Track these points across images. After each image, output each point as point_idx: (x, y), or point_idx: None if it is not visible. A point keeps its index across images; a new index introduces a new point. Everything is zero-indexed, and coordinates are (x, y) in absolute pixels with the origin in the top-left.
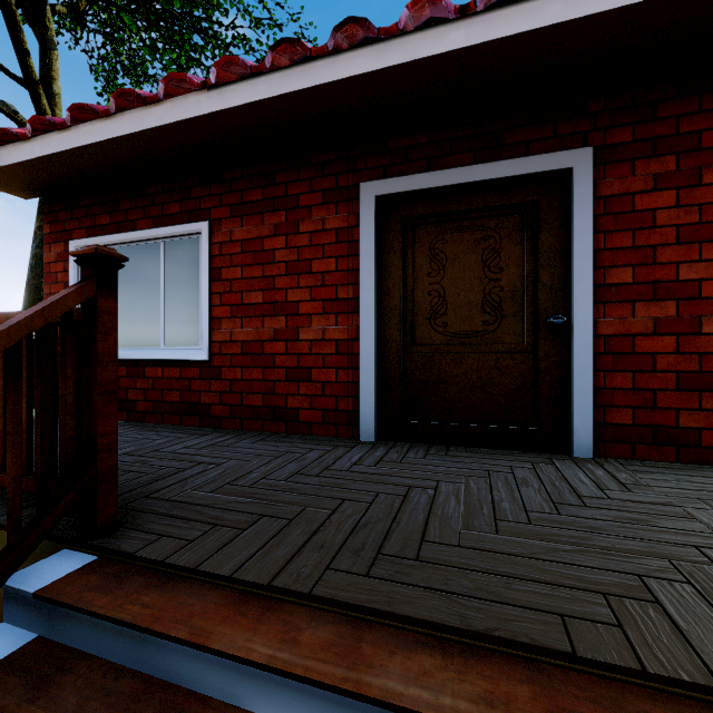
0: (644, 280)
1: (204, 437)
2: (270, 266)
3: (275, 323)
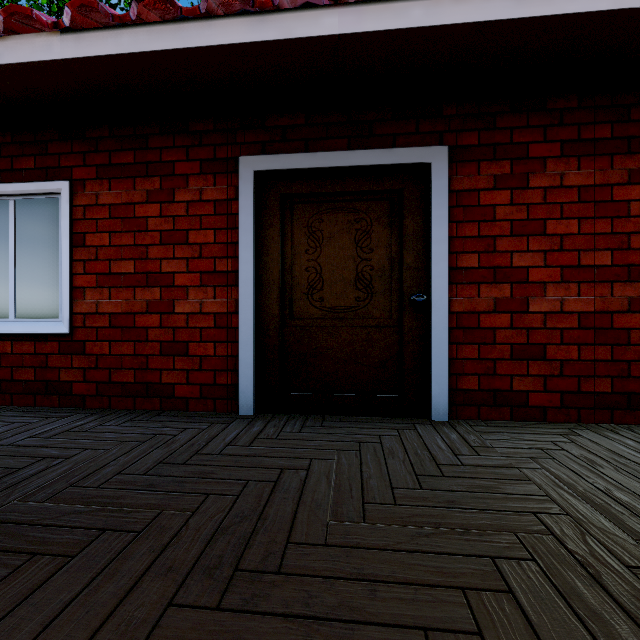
0: (487, 265)
1: (60, 420)
2: (142, 234)
3: (148, 295)
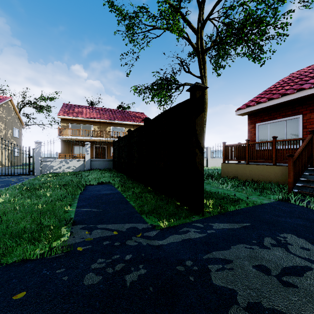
0: None
1: None
2: None
3: None
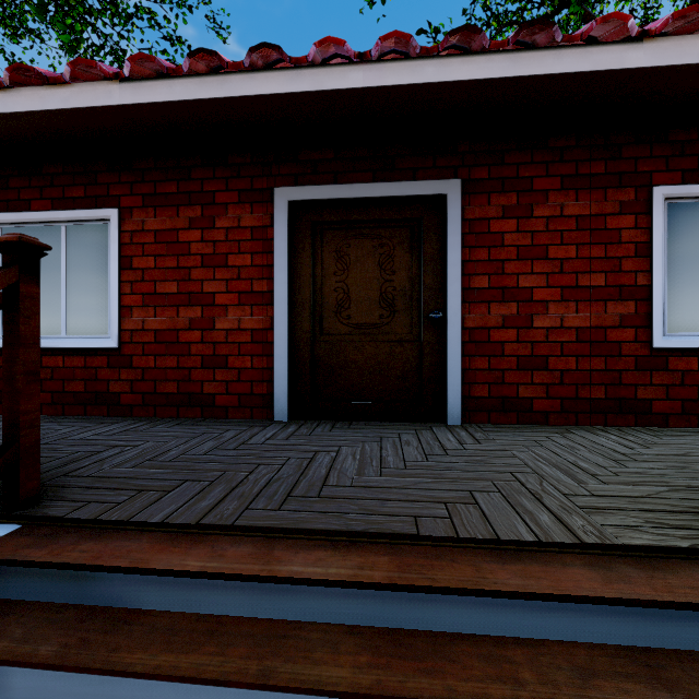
0: (496, 286)
1: (115, 425)
2: (185, 258)
3: (191, 313)
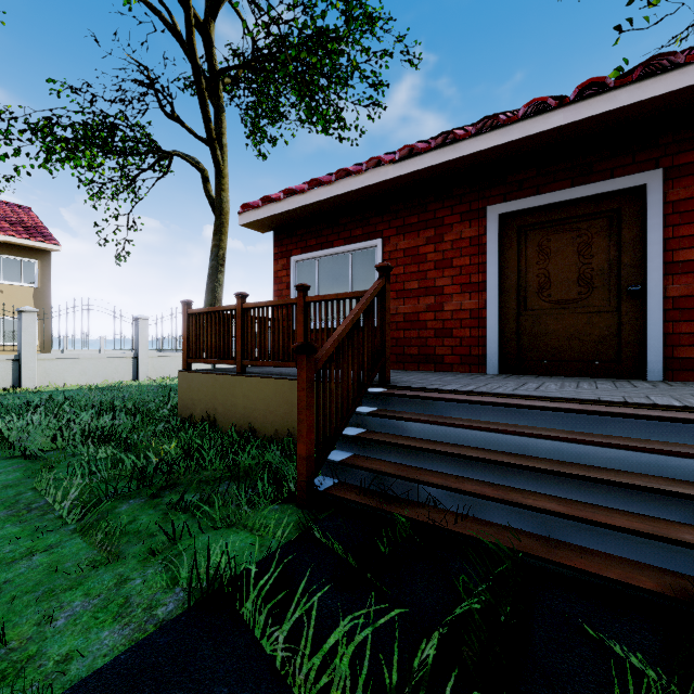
0: None
1: None
2: (423, 264)
3: (427, 301)
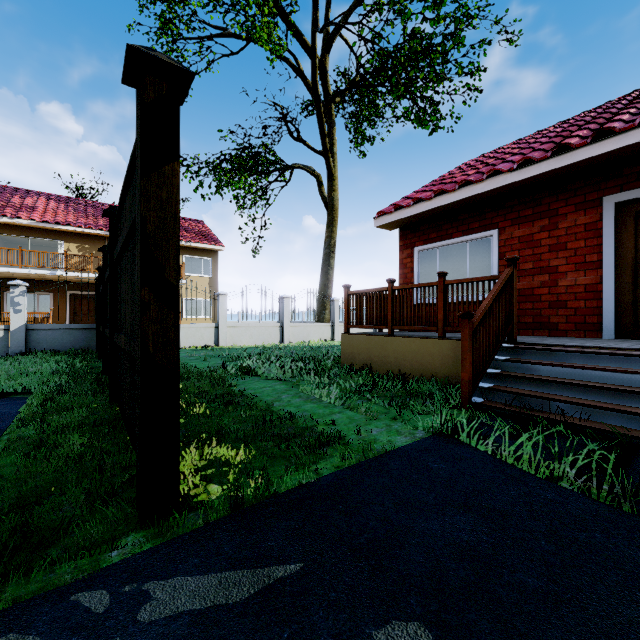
0: None
1: None
2: (537, 249)
3: (541, 278)
